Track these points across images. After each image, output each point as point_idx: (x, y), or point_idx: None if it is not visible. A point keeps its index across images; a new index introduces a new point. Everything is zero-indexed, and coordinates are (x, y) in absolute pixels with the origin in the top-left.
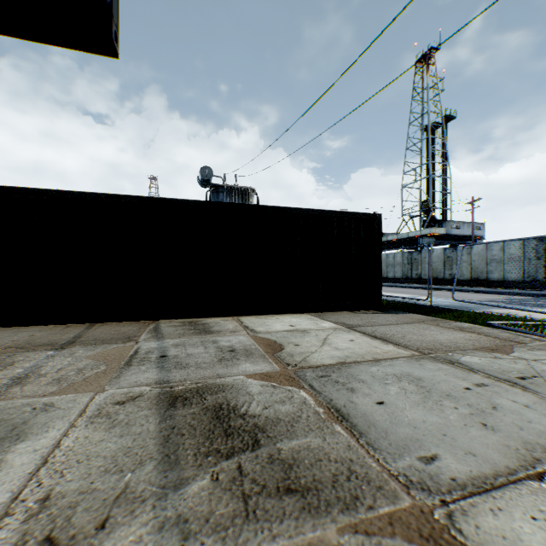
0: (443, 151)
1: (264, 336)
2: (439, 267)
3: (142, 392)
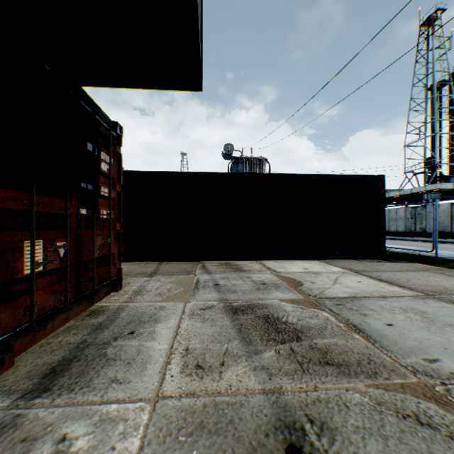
0: (450, 108)
1: (285, 275)
2: (445, 221)
3: (213, 304)
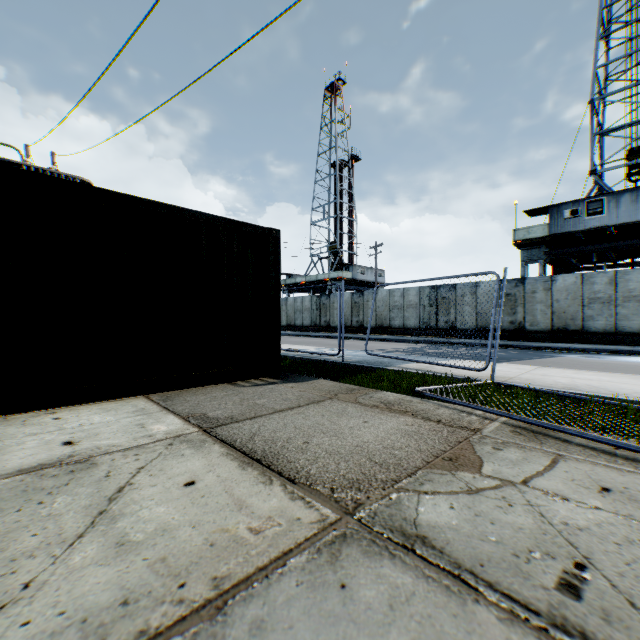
0: (350, 191)
1: None
2: (348, 313)
3: None
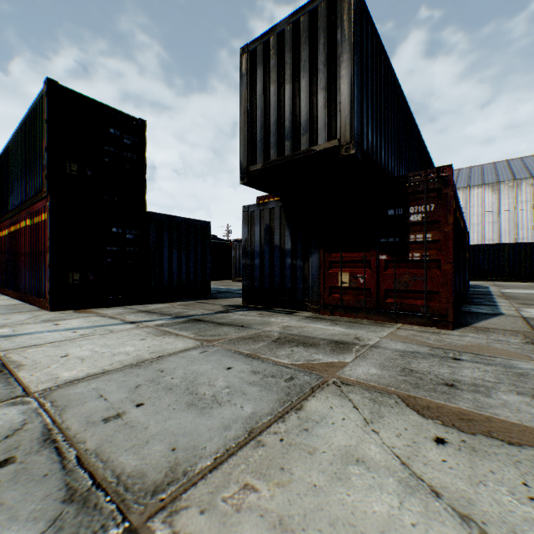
0: None
1: None
2: None
3: (364, 341)
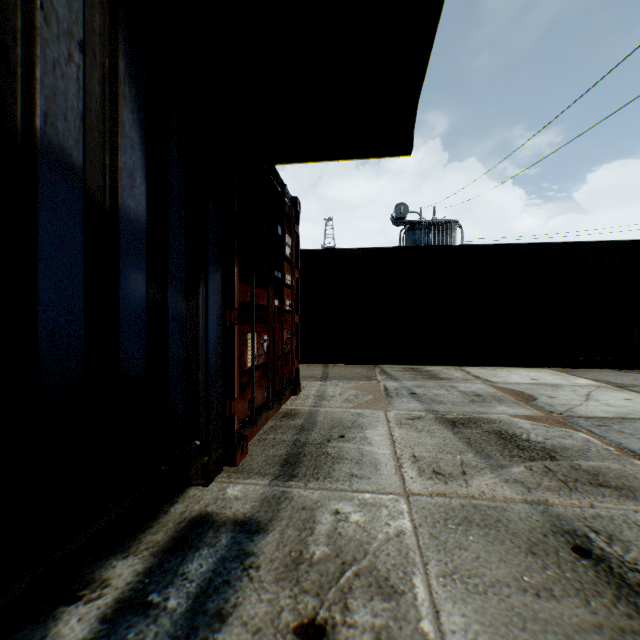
0: None
1: (505, 386)
2: None
3: (420, 415)
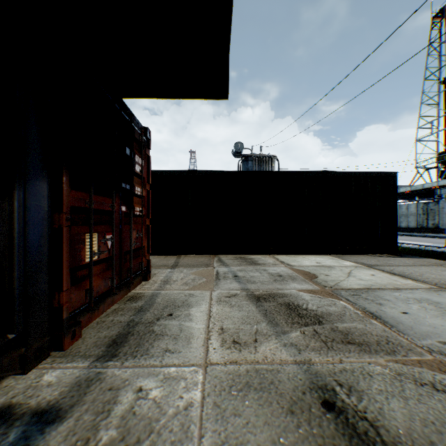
0: None
1: (299, 268)
2: None
3: (236, 293)
